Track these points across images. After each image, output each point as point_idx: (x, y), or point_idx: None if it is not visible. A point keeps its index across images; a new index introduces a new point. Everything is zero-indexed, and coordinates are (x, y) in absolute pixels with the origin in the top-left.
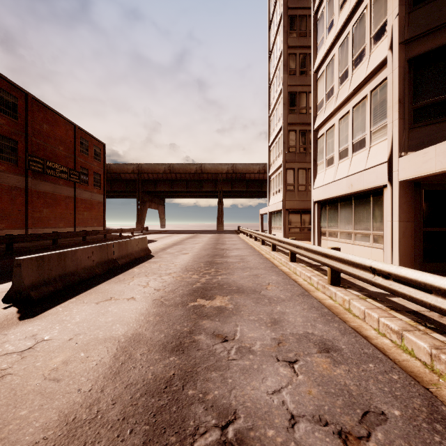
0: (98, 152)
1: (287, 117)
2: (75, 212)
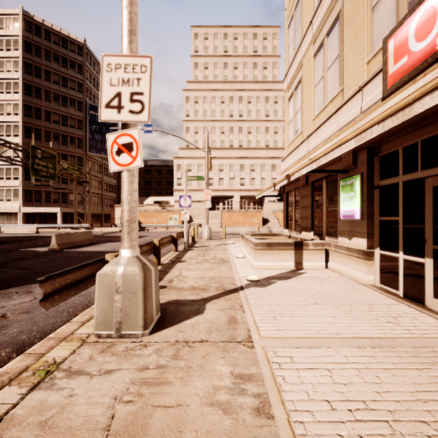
0: None
1: None
2: None
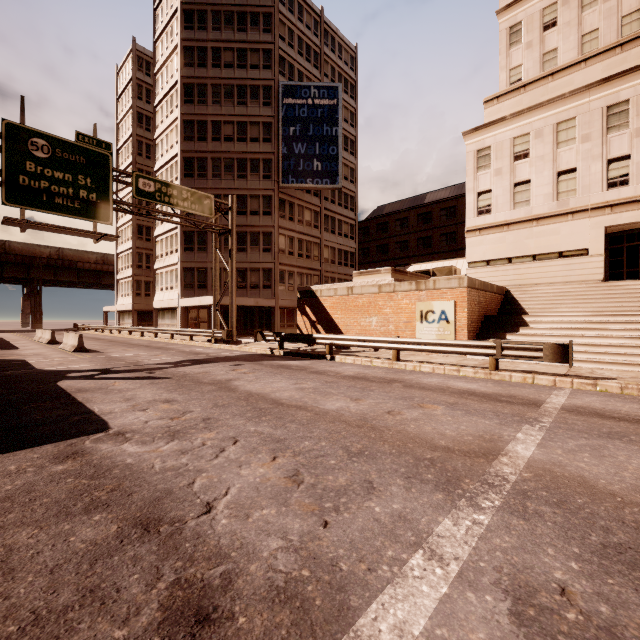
0: None
1: (136, 242)
2: None
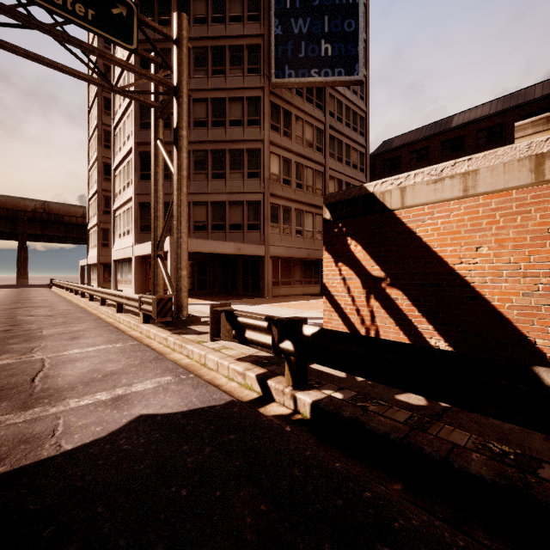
0: None
1: (102, 184)
2: None
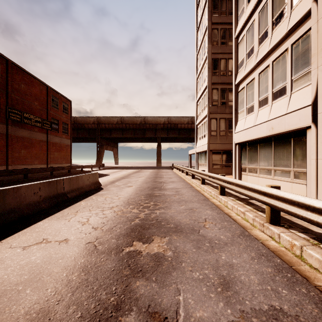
0: (66, 107)
1: (211, 78)
2: (47, 153)
